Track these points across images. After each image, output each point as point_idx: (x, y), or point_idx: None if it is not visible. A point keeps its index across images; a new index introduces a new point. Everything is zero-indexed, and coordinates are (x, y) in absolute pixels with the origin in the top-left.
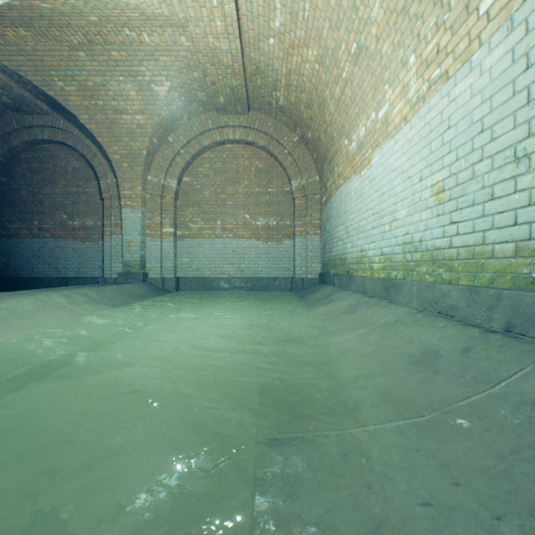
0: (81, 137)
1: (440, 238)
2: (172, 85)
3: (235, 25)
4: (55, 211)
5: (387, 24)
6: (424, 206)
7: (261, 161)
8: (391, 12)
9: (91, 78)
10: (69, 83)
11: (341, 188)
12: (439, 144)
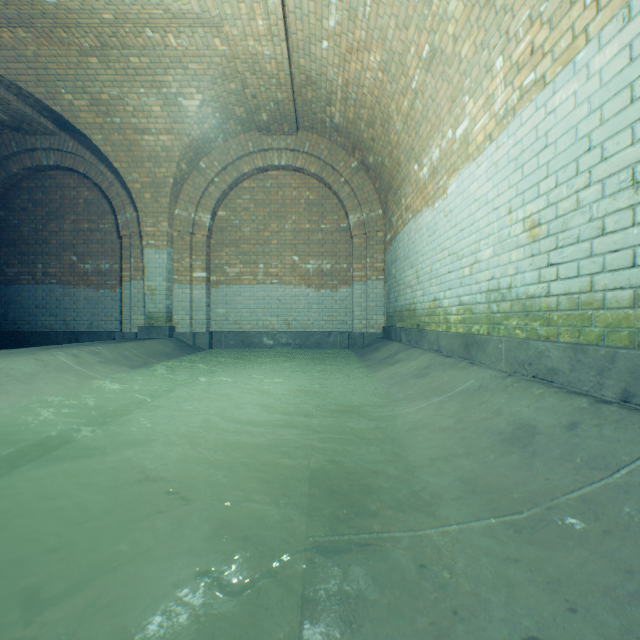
0: (94, 162)
1: (535, 284)
2: (204, 99)
3: (280, 24)
4: (63, 252)
5: (467, 20)
6: (514, 244)
7: (312, 192)
8: (473, 5)
9: (106, 90)
10: (79, 96)
11: (409, 224)
12: (533, 166)
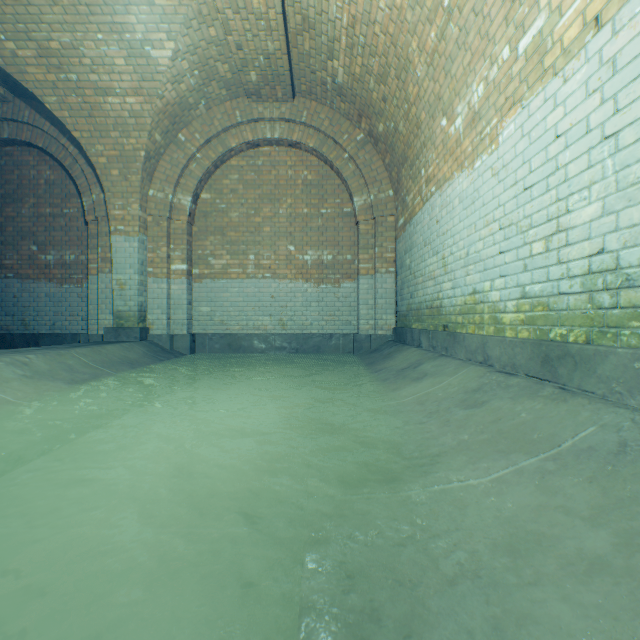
0: (54, 134)
1: None
2: (178, 48)
3: None
4: (21, 241)
5: None
6: None
7: (310, 171)
8: None
9: (55, 35)
10: (23, 44)
11: (432, 199)
12: None
